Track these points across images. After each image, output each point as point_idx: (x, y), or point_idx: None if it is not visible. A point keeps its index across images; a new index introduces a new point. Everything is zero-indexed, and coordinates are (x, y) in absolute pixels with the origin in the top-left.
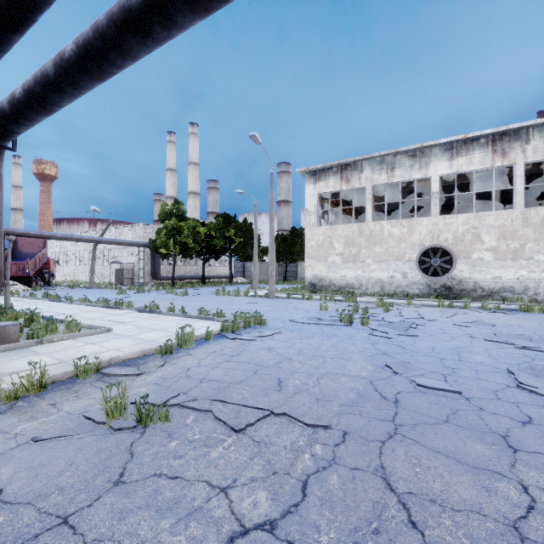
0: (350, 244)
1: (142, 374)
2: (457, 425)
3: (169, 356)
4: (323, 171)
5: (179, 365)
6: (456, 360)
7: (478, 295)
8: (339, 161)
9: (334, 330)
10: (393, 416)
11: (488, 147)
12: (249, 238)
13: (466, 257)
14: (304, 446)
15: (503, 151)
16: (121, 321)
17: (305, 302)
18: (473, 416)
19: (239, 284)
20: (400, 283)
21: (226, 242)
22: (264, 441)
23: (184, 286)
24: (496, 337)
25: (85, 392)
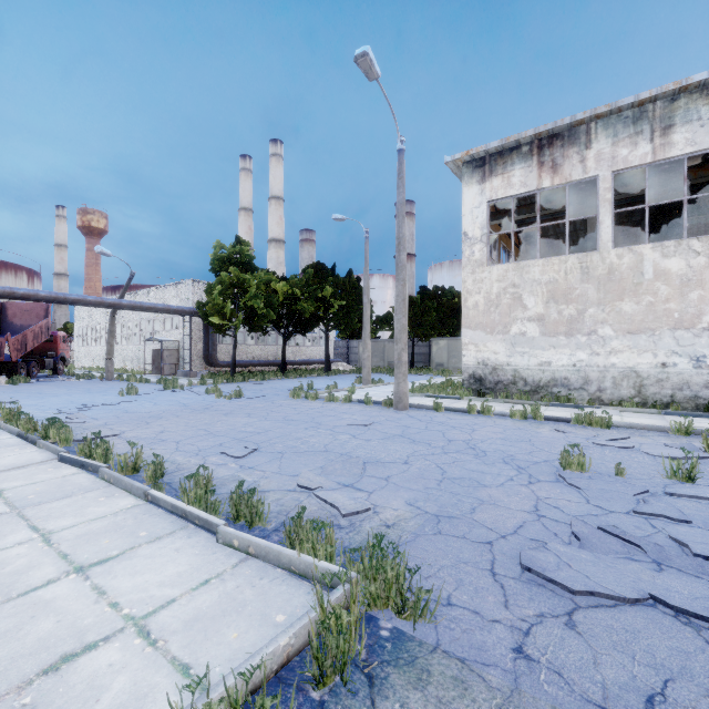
0: (561, 297)
1: None
2: None
3: None
4: (500, 155)
5: None
6: None
7: None
8: (537, 129)
9: None
10: None
11: None
12: (355, 302)
13: None
14: None
15: None
16: None
17: (480, 422)
18: None
19: (339, 373)
20: (687, 379)
21: (319, 307)
22: None
23: (250, 378)
24: None
25: None
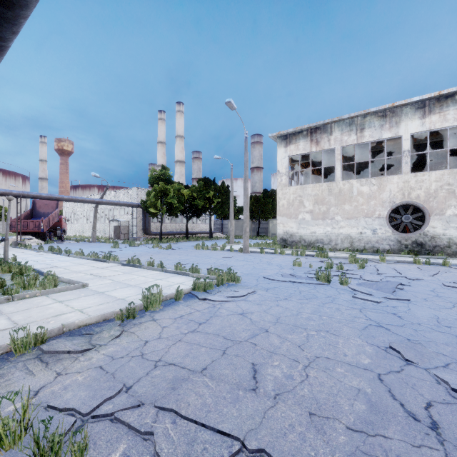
0: (320, 202)
1: (90, 349)
2: None
3: (131, 322)
4: (293, 135)
5: (138, 335)
6: None
7: (453, 251)
8: (309, 125)
9: (311, 289)
10: None
11: None
12: (226, 199)
13: (439, 214)
14: None
15: None
16: (102, 275)
17: (277, 256)
18: None
19: (217, 239)
20: (370, 239)
21: (206, 202)
22: None
23: (170, 241)
24: None
25: (8, 379)
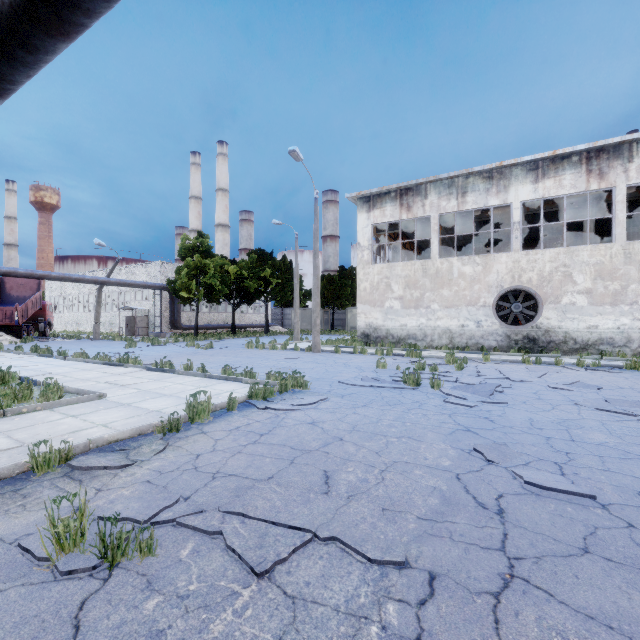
0: (412, 286)
1: (130, 465)
2: (605, 558)
3: (174, 435)
4: (379, 196)
5: (186, 449)
6: (567, 440)
7: (570, 348)
8: (398, 185)
9: (397, 395)
10: (503, 541)
11: (581, 166)
12: (289, 279)
13: (554, 302)
14: (369, 607)
15: (600, 171)
16: (121, 383)
17: (357, 357)
18: (622, 539)
19: (276, 334)
20: (473, 333)
21: (261, 284)
22: (303, 596)
23: (209, 337)
24: (610, 405)
25: (38, 497)
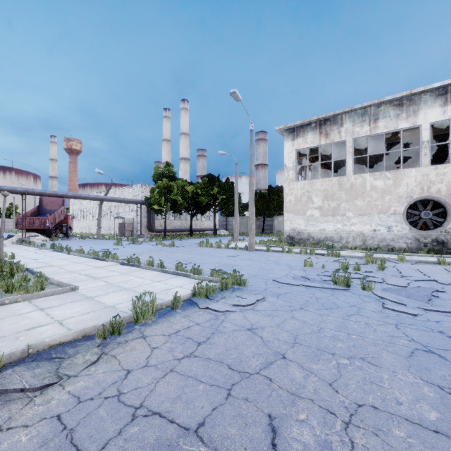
0: (329, 198)
1: (53, 384)
2: None
3: (115, 339)
4: (301, 127)
5: (119, 361)
6: None
7: None
8: (318, 117)
9: (330, 296)
10: None
11: None
12: (231, 195)
13: None
14: None
15: None
16: (96, 276)
17: (285, 255)
18: None
19: (222, 236)
20: (384, 237)
21: (210, 199)
22: None
23: (173, 238)
24: None
25: None
